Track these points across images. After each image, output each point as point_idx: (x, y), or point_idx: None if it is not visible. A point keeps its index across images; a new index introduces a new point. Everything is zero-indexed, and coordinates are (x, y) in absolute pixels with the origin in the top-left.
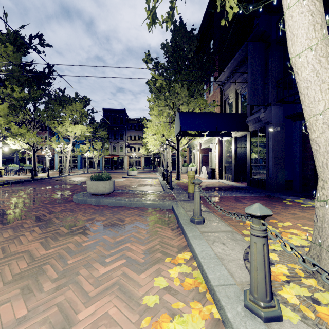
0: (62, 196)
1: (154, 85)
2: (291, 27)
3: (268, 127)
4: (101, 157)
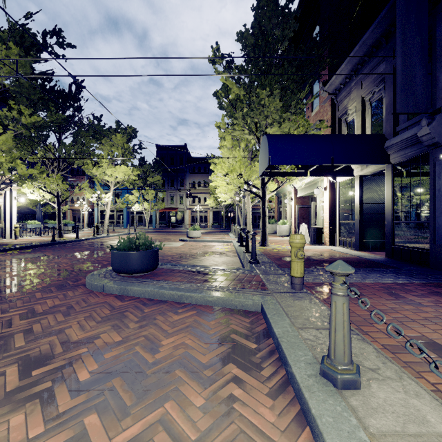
0: (76, 273)
1: (226, 97)
2: None
3: (435, 152)
4: (154, 210)
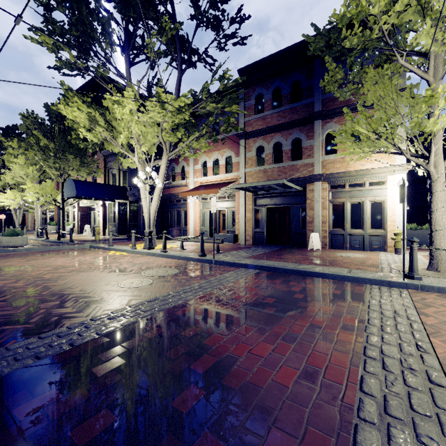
0: None
1: (37, 143)
2: (141, 190)
3: (140, 201)
4: None
